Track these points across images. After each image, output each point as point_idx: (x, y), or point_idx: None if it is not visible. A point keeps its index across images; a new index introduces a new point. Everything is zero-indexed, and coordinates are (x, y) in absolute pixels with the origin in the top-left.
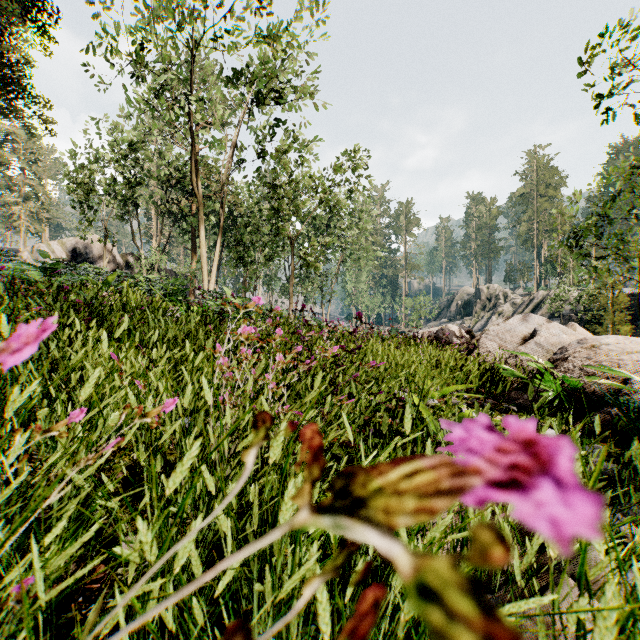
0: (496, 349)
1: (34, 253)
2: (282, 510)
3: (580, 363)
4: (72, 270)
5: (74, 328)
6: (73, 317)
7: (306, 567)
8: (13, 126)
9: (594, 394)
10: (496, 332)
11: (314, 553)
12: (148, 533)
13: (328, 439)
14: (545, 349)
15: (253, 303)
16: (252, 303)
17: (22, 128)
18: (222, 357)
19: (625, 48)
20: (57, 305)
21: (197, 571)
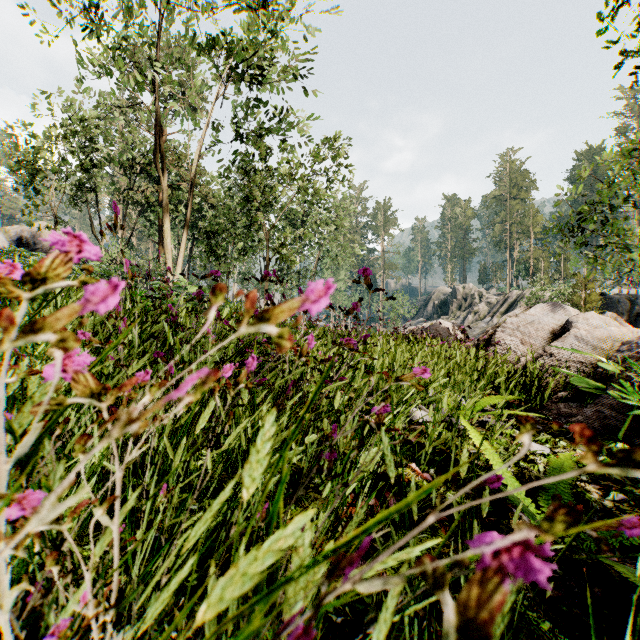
0: (517, 346)
1: None
2: None
3: None
4: None
5: None
6: None
7: None
8: None
9: None
10: (515, 325)
11: None
12: None
13: None
14: (589, 345)
15: None
16: None
17: None
18: None
19: None
20: None
21: None
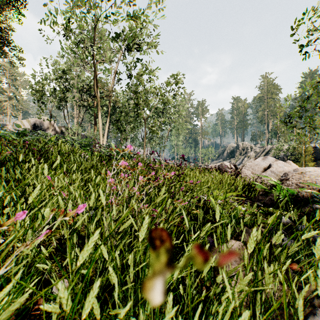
0: (250, 174)
1: (14, 126)
2: (150, 273)
3: (295, 181)
4: (33, 134)
5: (31, 163)
6: (31, 157)
7: (168, 315)
8: (3, 62)
9: (303, 197)
10: (250, 165)
11: (170, 301)
12: (65, 291)
13: (170, 224)
14: (276, 174)
15: (128, 148)
16: (127, 148)
17: (8, 63)
18: (111, 178)
19: (314, 22)
20: (22, 151)
21: (97, 312)
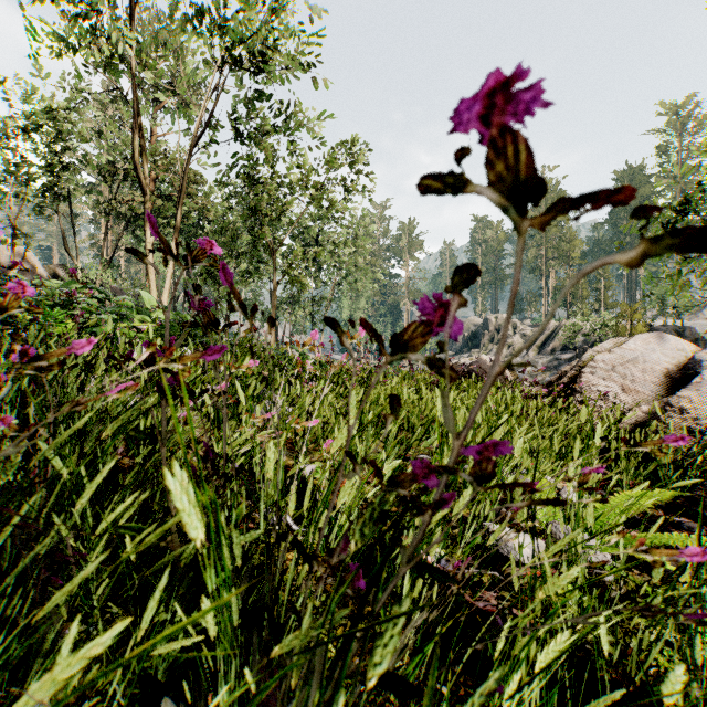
0: (614, 394)
1: None
2: None
3: None
4: None
5: None
6: None
7: None
8: None
9: None
10: (609, 364)
11: None
12: None
13: None
14: None
15: None
16: None
17: None
18: None
19: None
20: None
21: None
